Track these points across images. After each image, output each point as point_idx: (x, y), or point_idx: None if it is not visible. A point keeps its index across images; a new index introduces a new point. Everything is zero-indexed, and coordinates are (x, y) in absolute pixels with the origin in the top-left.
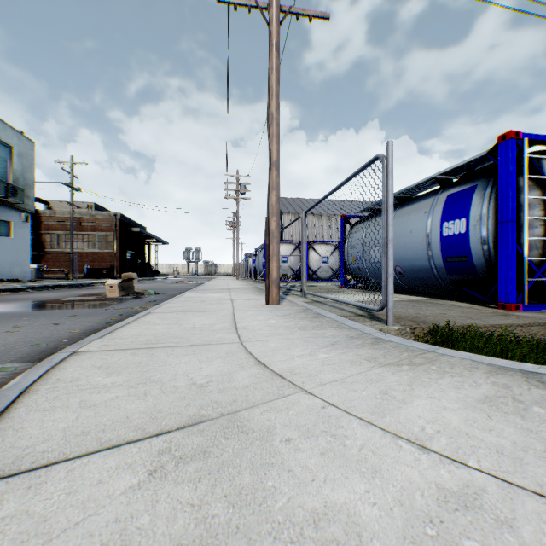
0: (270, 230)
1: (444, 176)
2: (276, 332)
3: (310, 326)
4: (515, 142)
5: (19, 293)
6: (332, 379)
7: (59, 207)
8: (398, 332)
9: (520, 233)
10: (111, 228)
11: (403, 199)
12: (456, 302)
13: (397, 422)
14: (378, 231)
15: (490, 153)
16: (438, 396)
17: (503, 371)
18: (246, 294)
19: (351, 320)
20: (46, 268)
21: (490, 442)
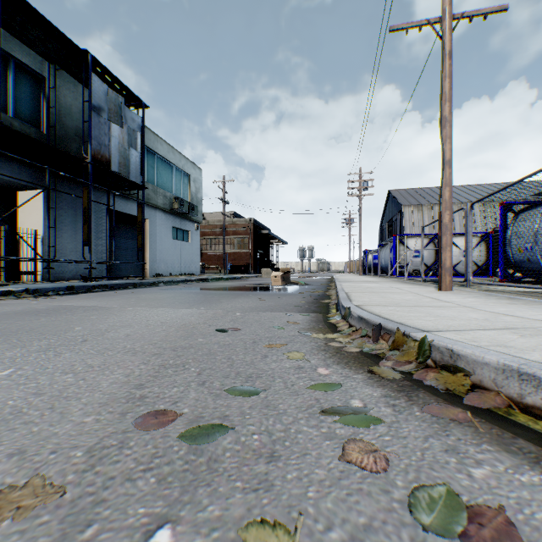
0: (442, 223)
1: None
2: (488, 304)
3: (515, 303)
4: None
5: (206, 282)
6: None
7: (209, 218)
8: None
9: None
10: (246, 231)
11: None
12: None
13: None
14: None
15: None
16: None
17: None
18: (398, 285)
19: None
20: (206, 265)
21: None
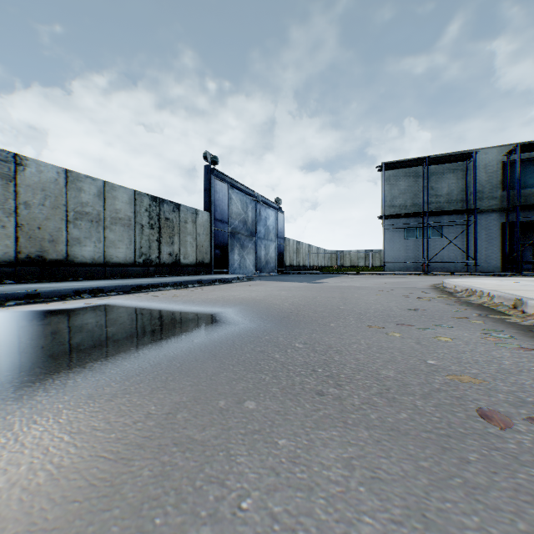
0: None
1: None
2: None
3: None
4: None
5: None
6: None
7: None
8: None
9: None
10: None
11: None
12: None
13: None
14: None
15: None
16: None
17: None
18: None
19: None
20: None
21: None
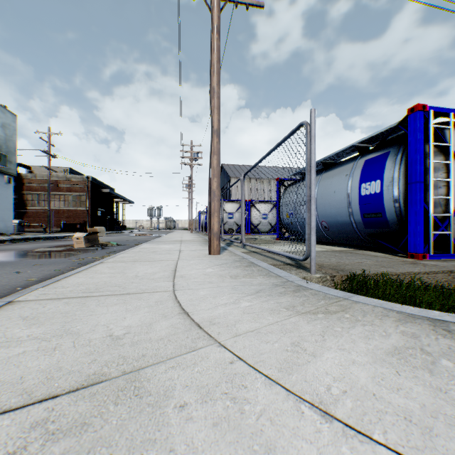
0: (211, 190)
1: (363, 144)
2: (209, 280)
3: (241, 274)
4: (422, 114)
5: None
6: (248, 329)
7: (39, 171)
8: (320, 279)
9: (427, 192)
10: (84, 189)
11: (329, 164)
12: (373, 252)
13: (303, 380)
14: (303, 190)
15: (401, 123)
16: (349, 347)
17: (412, 319)
18: (194, 245)
19: (279, 268)
20: (27, 223)
21: (398, 405)
